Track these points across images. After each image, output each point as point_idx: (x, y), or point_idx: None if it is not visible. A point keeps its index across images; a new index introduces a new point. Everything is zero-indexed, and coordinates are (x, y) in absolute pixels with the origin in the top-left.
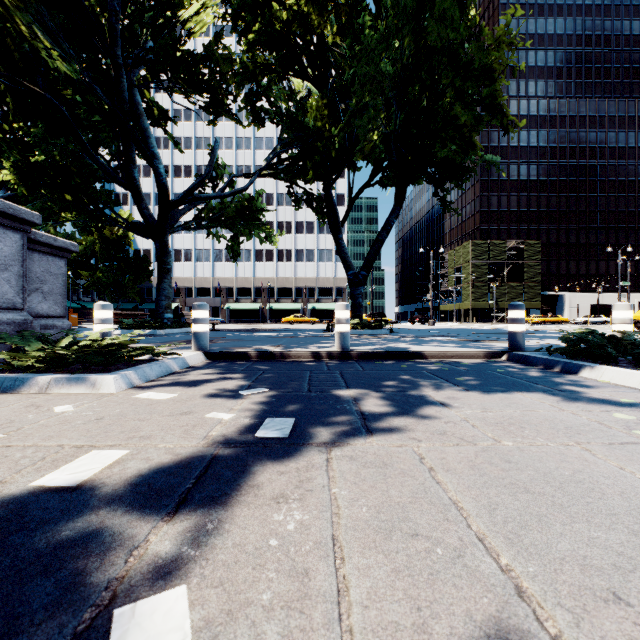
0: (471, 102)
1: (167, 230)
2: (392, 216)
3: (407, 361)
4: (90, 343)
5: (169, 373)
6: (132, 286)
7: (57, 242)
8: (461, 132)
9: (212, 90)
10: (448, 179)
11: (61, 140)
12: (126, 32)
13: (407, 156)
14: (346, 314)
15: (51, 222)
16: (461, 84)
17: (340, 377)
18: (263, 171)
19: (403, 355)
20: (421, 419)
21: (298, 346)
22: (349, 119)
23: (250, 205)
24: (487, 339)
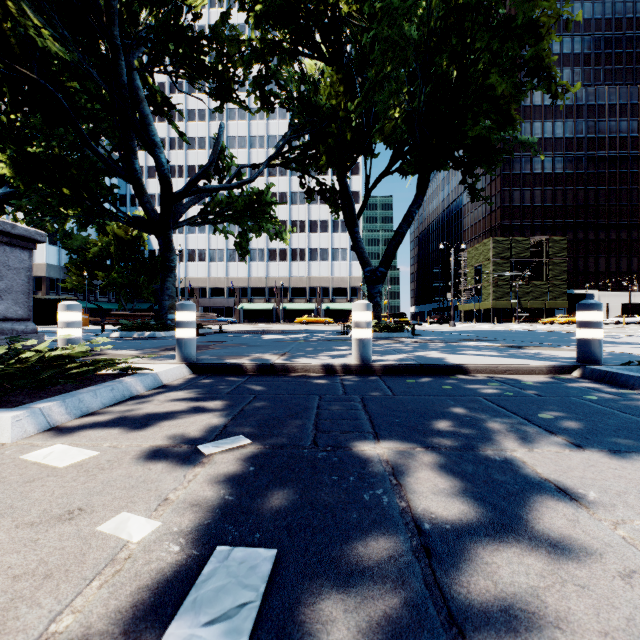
0: (511, 67)
1: (170, 225)
2: (414, 206)
3: (447, 378)
4: (32, 355)
5: (126, 398)
6: (147, 286)
7: (16, 229)
8: (497, 104)
9: (219, 76)
10: (478, 163)
11: (62, 132)
12: (124, 10)
13: (431, 138)
14: (367, 316)
15: (48, 217)
16: (499, 46)
17: (362, 409)
18: (273, 161)
19: (440, 369)
20: (556, 558)
21: (307, 355)
22: (367, 91)
23: (259, 199)
24: (532, 345)
